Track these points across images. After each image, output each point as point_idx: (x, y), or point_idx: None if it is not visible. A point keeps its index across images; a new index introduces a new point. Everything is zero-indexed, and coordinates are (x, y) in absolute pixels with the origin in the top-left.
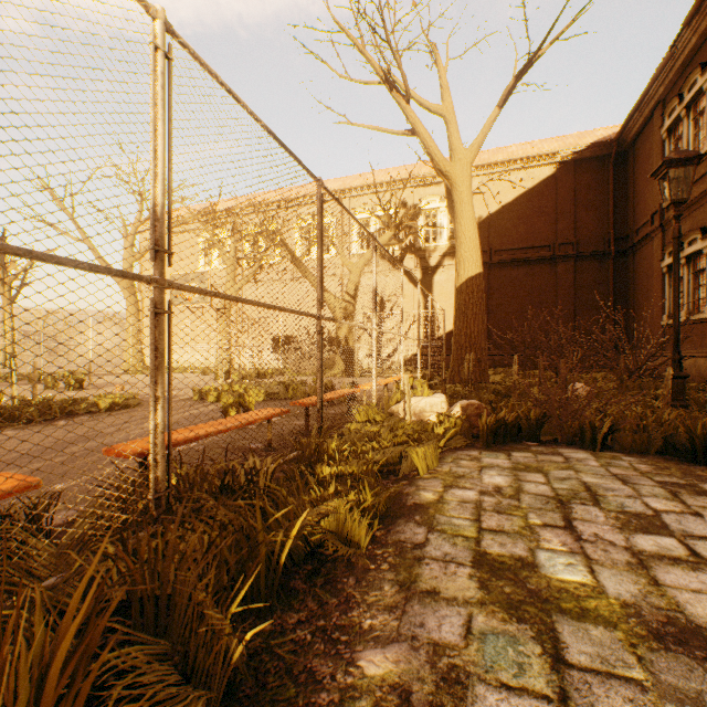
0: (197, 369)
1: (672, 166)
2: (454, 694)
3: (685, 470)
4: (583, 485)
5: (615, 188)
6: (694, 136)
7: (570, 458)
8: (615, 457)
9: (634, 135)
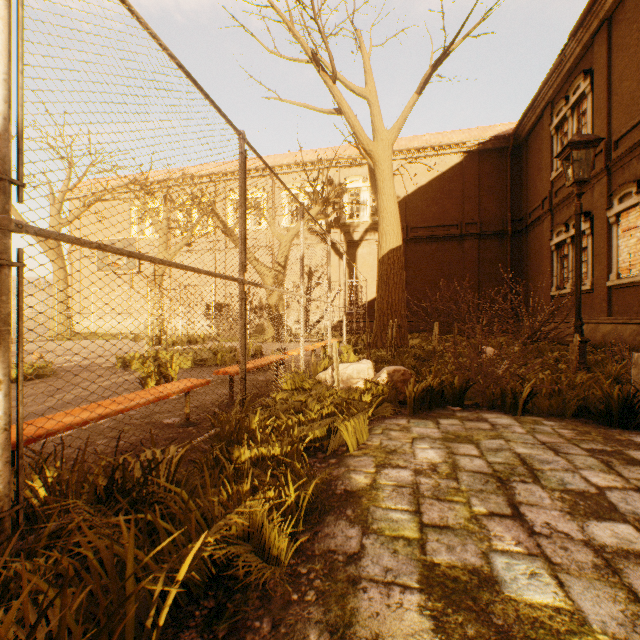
0: (128, 335)
1: (575, 148)
2: None
3: (604, 434)
4: (518, 457)
5: (512, 176)
6: None
7: (496, 425)
8: (537, 422)
9: (528, 131)
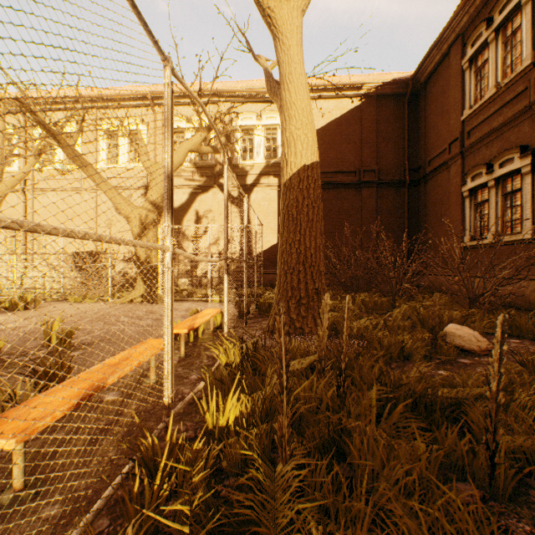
0: None
1: None
2: None
3: None
4: None
5: (409, 124)
6: (503, 59)
7: None
8: None
9: (428, 74)
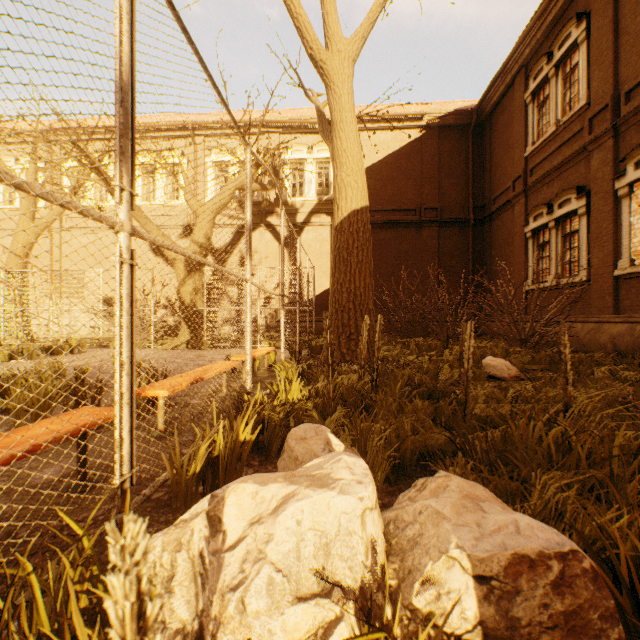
0: None
1: None
2: None
3: None
4: None
5: (474, 158)
6: (563, 96)
7: None
8: None
9: (493, 105)
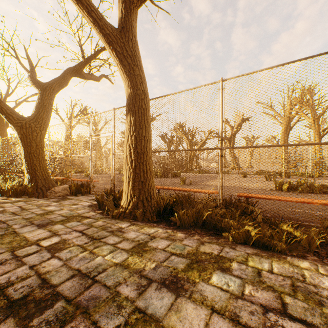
0: None
1: None
2: (169, 239)
3: None
4: None
5: None
6: None
7: None
8: None
9: None
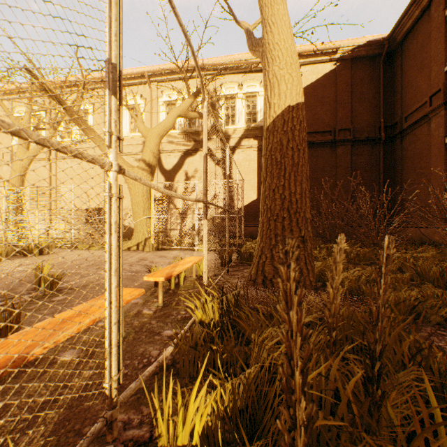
0: None
1: None
2: None
3: None
4: None
5: (384, 83)
6: None
7: None
8: None
9: (406, 32)
